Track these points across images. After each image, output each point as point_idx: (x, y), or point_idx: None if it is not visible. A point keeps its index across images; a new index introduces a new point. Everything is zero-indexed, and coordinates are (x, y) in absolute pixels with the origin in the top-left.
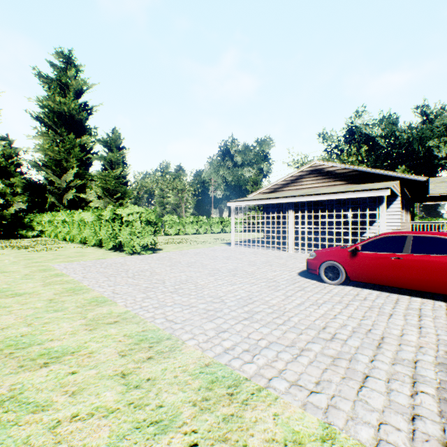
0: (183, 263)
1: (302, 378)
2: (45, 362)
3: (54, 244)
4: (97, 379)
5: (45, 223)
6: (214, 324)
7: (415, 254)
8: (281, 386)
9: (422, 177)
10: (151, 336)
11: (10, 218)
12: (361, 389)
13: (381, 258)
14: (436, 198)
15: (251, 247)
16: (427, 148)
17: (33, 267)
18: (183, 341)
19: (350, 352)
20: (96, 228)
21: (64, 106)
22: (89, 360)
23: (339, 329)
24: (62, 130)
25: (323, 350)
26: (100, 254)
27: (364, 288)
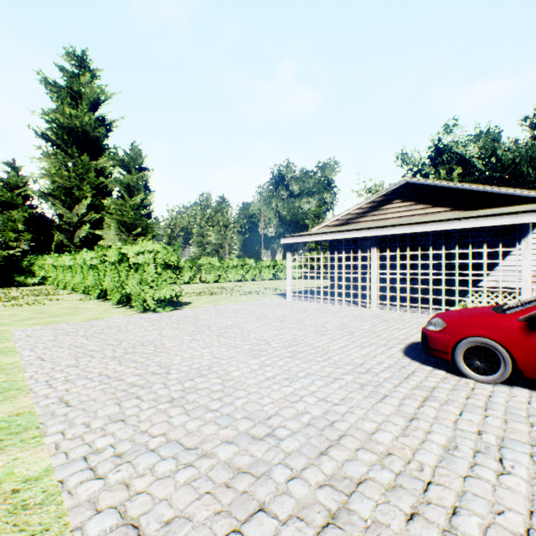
0: (213, 328)
1: None
2: None
3: (51, 294)
4: None
5: (49, 267)
6: None
7: None
8: None
9: None
10: None
11: (4, 261)
12: None
13: None
14: None
15: (314, 301)
16: None
17: None
18: None
19: None
20: (100, 274)
21: (75, 120)
22: None
23: None
24: (73, 151)
25: None
26: (99, 311)
27: None
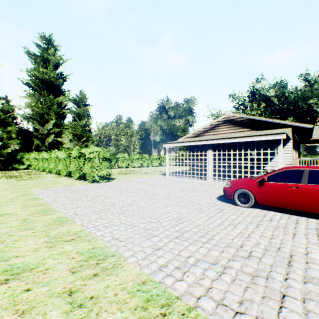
0: (130, 189)
1: (226, 298)
2: (6, 278)
3: (37, 174)
4: (47, 297)
5: (31, 159)
6: (151, 242)
7: (311, 184)
8: (209, 306)
9: (309, 125)
10: (99, 253)
11: (7, 156)
12: (281, 310)
13: (283, 187)
14: (317, 140)
15: (180, 177)
16: (309, 105)
17: (17, 192)
18: (125, 258)
19: (265, 270)
20: (67, 163)
21: (46, 75)
22: (44, 276)
23: (254, 247)
24: (44, 93)
25: (242, 267)
26: (69, 182)
27: (269, 210)
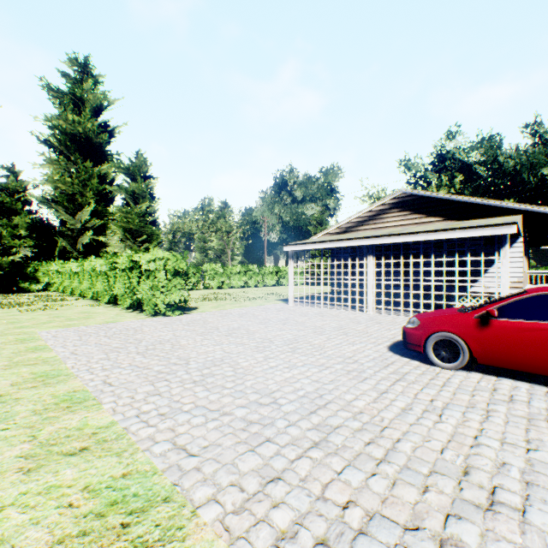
0: (221, 330)
1: None
2: None
3: (60, 300)
4: None
5: (53, 273)
6: (257, 458)
7: None
8: None
9: None
10: (136, 491)
11: (9, 268)
12: None
13: (534, 329)
14: None
15: (315, 306)
16: (540, 177)
17: (10, 335)
18: (193, 509)
19: None
20: (110, 280)
21: (79, 126)
22: None
23: (497, 475)
24: (76, 157)
25: (486, 544)
26: (112, 315)
27: (501, 377)
